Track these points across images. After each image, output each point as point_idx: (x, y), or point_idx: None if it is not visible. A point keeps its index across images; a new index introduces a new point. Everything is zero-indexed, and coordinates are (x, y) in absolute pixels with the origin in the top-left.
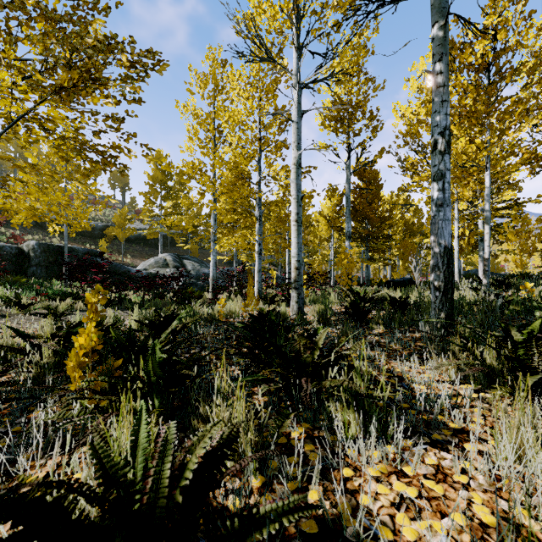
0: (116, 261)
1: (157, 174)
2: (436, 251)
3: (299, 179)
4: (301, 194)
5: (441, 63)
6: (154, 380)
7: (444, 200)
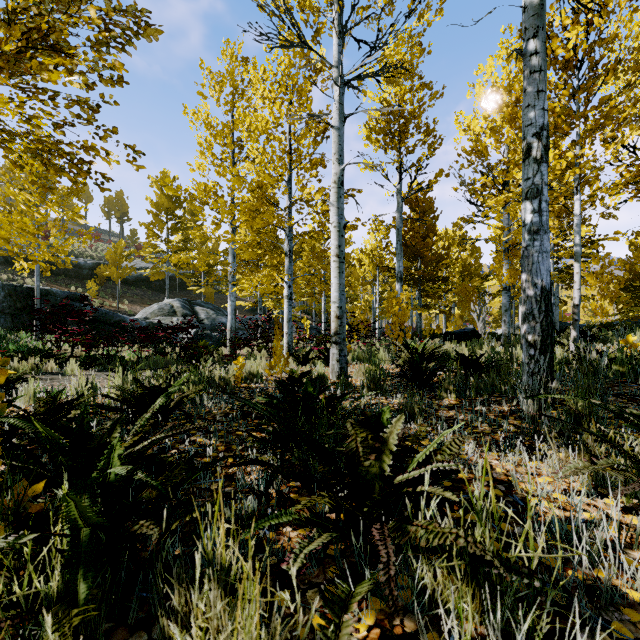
0: (109, 307)
1: (163, 200)
2: (530, 293)
3: (341, 201)
4: (343, 221)
5: (537, 40)
6: (86, 536)
7: (540, 225)
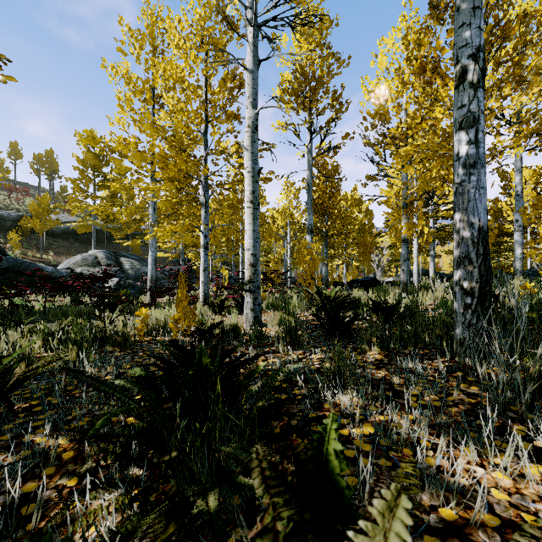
0: (32, 258)
1: (89, 157)
2: (465, 235)
3: (255, 146)
4: (257, 166)
5: None
6: None
7: (477, 157)
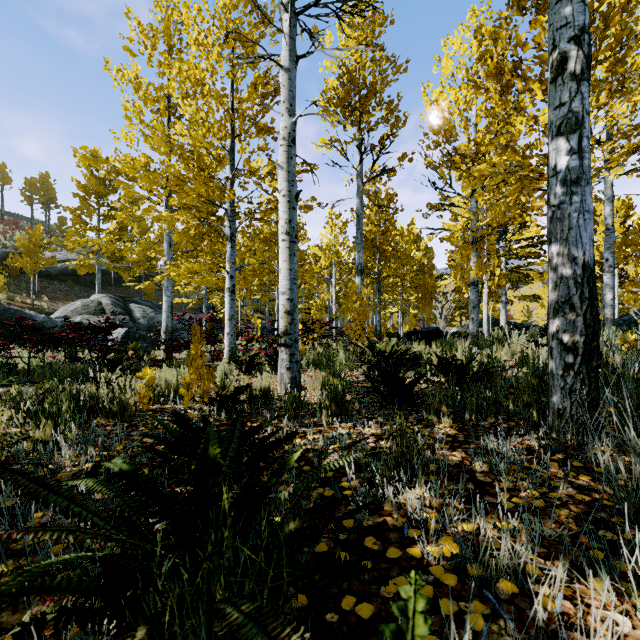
0: (21, 304)
1: (92, 182)
2: (566, 273)
3: (292, 163)
4: (295, 189)
5: None
6: None
7: (581, 171)
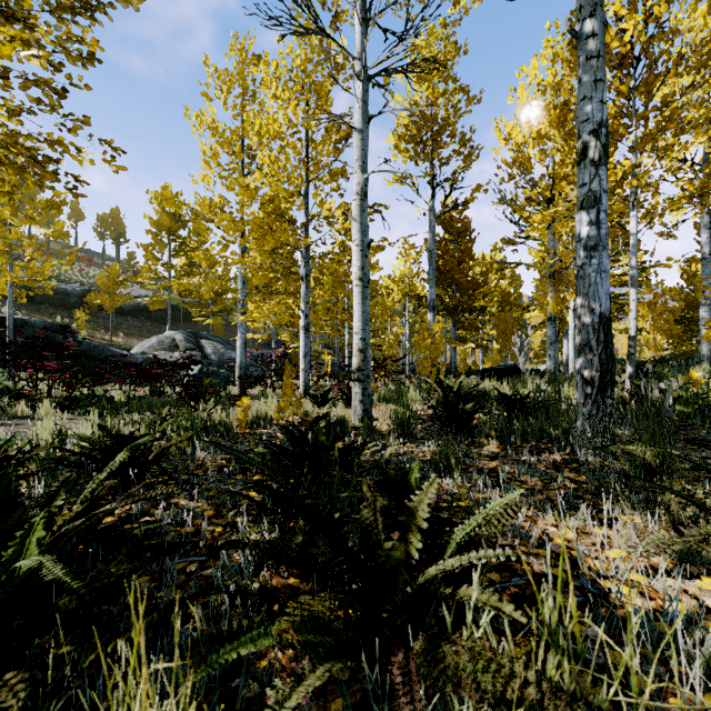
0: (101, 341)
1: (164, 218)
2: (586, 321)
3: (364, 215)
4: (367, 239)
5: (594, 20)
6: None
7: (599, 239)
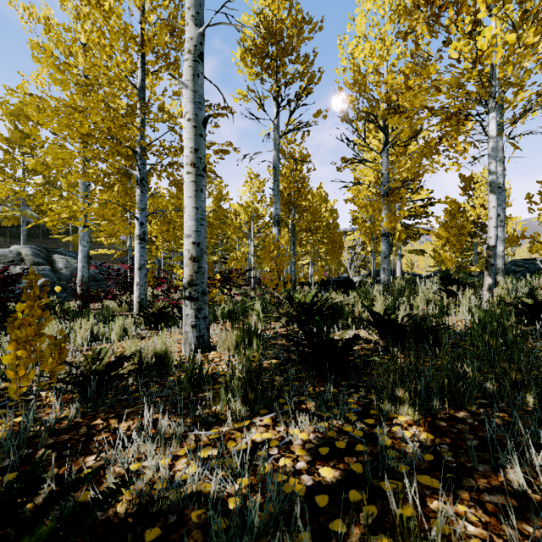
0: None
1: (16, 135)
2: None
3: (199, 82)
4: (202, 113)
5: None
6: None
7: None
